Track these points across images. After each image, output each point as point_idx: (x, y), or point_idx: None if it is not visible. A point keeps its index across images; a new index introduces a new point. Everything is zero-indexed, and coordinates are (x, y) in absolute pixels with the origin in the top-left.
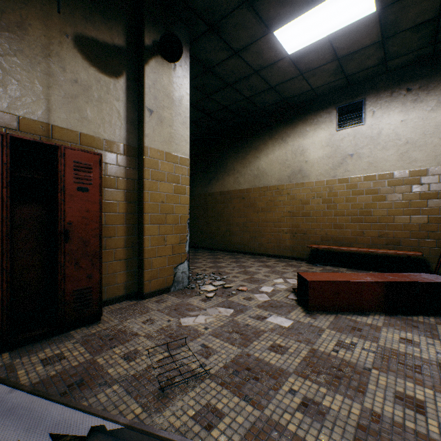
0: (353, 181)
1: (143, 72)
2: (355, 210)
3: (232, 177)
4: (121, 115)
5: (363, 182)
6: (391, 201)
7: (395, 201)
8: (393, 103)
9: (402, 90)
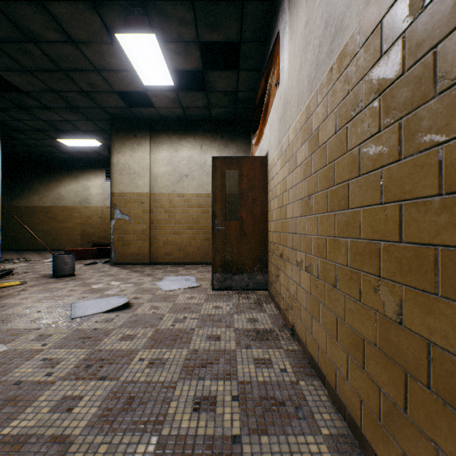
0: None
1: None
2: None
3: (38, 196)
4: None
5: None
6: None
7: None
8: None
9: None
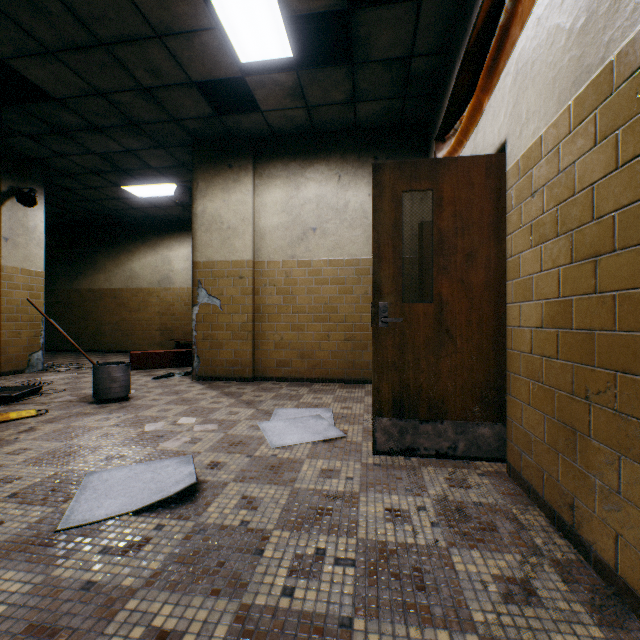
0: None
1: (0, 211)
2: None
3: (104, 275)
4: None
5: None
6: None
7: None
8: None
9: None
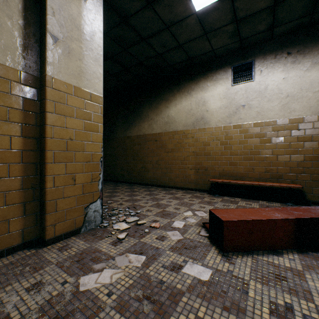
0: (245, 127)
1: None
2: (247, 150)
3: (147, 123)
4: (16, 36)
5: (253, 127)
6: (275, 143)
7: (278, 143)
8: (276, 64)
9: (283, 53)
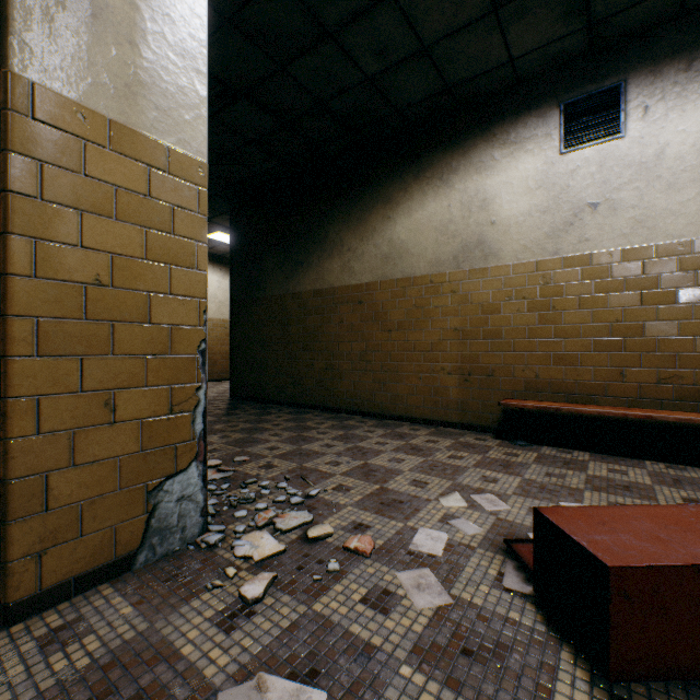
0: (598, 262)
1: None
2: (604, 324)
3: (338, 260)
4: None
5: (622, 262)
6: (689, 304)
7: (699, 303)
8: (692, 86)
9: None
